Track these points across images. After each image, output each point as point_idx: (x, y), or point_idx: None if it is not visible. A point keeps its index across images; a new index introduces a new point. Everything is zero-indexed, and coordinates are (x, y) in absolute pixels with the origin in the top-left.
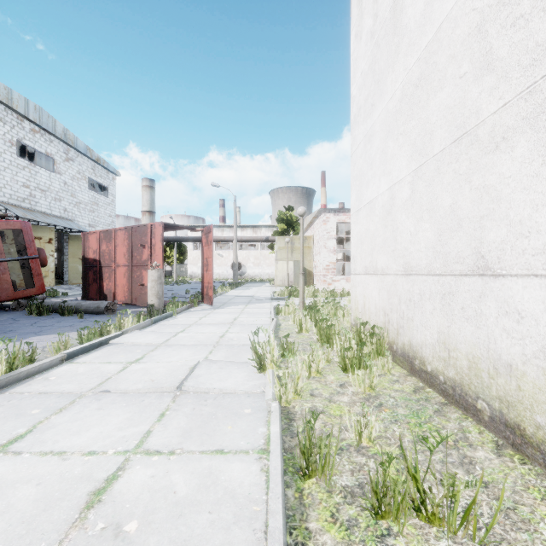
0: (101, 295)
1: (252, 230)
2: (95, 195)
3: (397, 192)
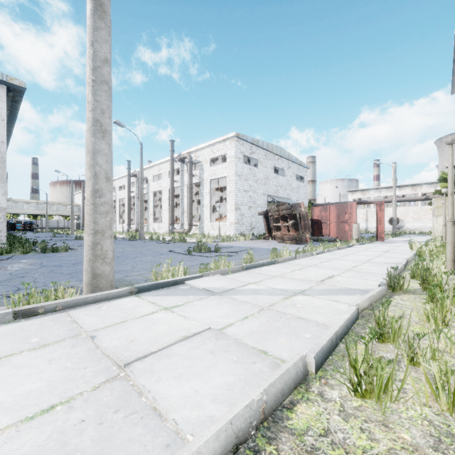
0: (321, 236)
1: (411, 189)
2: (298, 183)
3: None
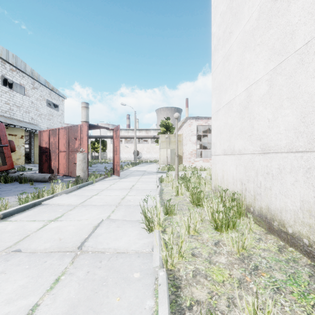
0: (50, 170)
1: (146, 132)
2: (51, 110)
3: (254, 90)
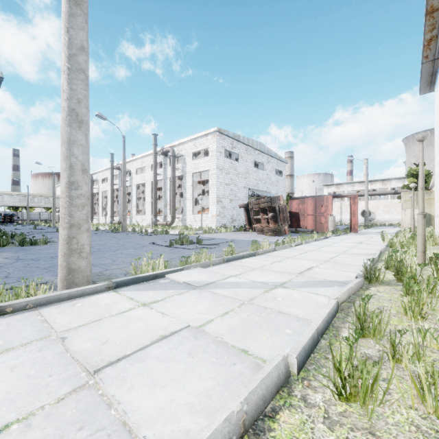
0: (299, 228)
1: (382, 183)
2: (277, 177)
3: None
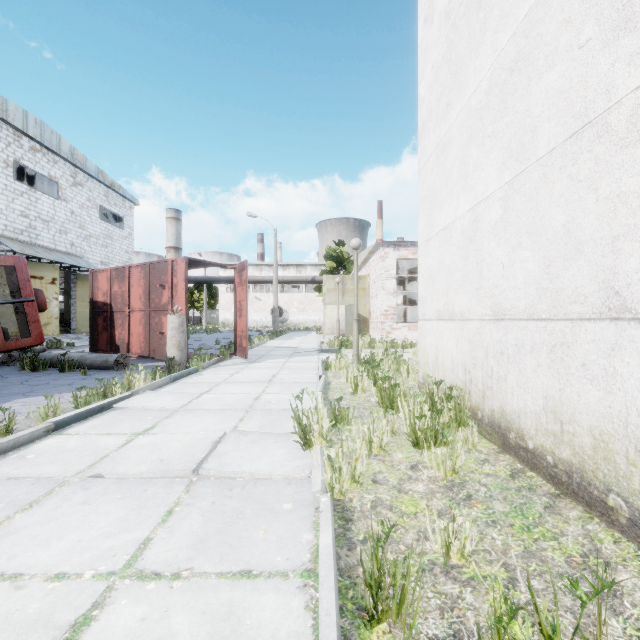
0: (113, 346)
1: (296, 269)
2: (108, 227)
3: (482, 212)
